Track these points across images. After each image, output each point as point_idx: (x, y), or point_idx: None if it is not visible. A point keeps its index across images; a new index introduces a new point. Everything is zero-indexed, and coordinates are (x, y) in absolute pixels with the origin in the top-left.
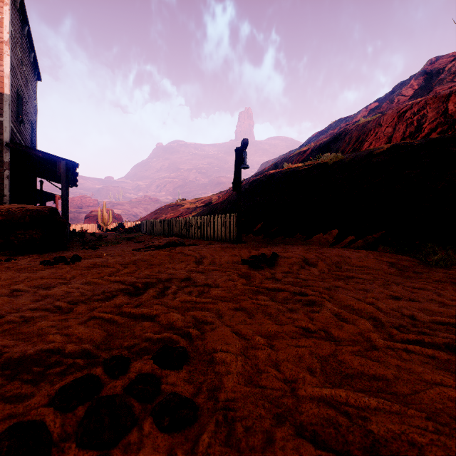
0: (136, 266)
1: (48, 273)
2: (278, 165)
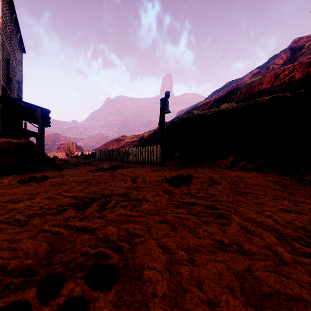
0: (87, 184)
1: (21, 189)
2: (190, 112)
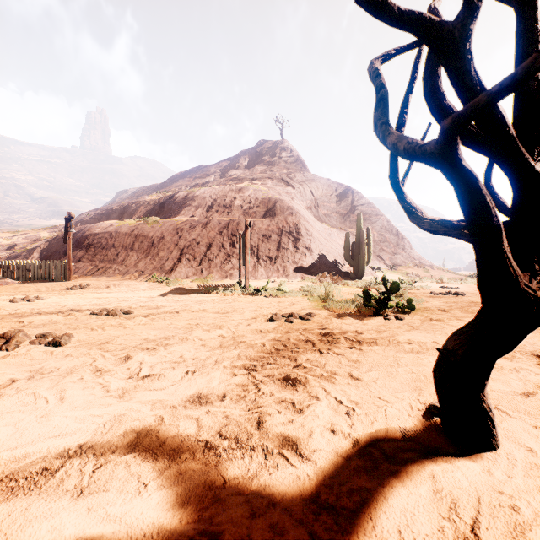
0: None
1: None
2: (127, 208)
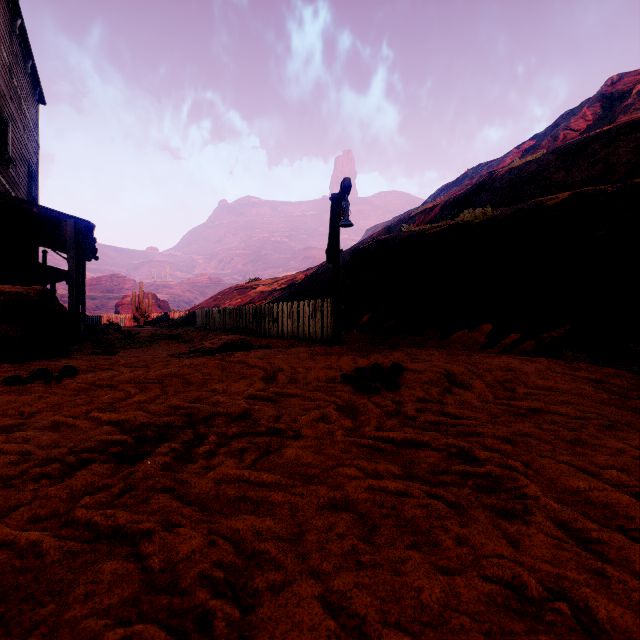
0: (162, 388)
1: (0, 402)
2: (392, 229)
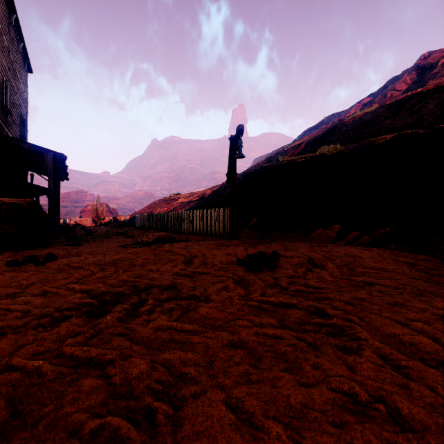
0: (115, 268)
1: (6, 278)
2: (272, 159)
